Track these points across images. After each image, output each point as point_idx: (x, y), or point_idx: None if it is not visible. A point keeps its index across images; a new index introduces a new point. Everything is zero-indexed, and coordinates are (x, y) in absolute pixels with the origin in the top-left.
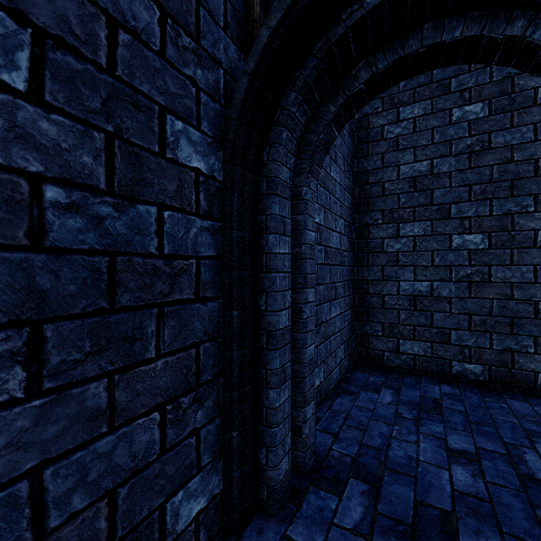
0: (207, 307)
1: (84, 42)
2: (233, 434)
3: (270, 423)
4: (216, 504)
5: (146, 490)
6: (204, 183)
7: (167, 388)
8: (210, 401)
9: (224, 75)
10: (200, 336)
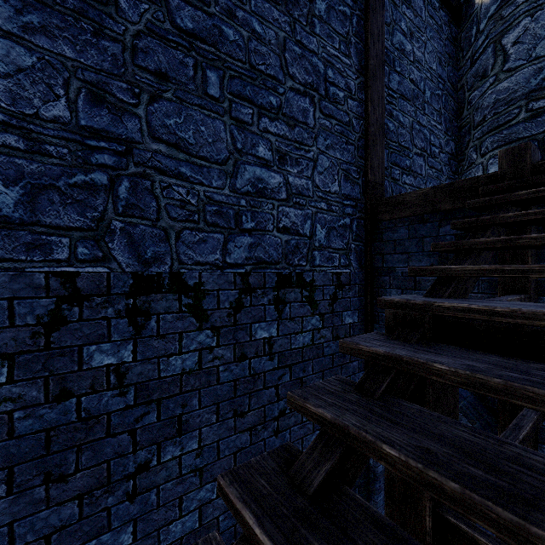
0: None
1: None
2: None
3: (374, 507)
4: None
5: None
6: None
7: None
8: None
9: None
10: None
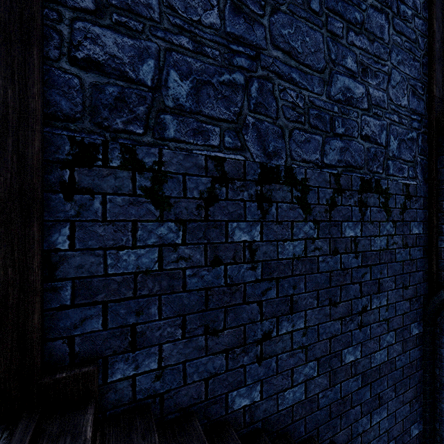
0: (418, 373)
1: (399, 325)
2: (426, 414)
3: (441, 415)
4: (420, 434)
5: (407, 422)
6: (417, 336)
7: (410, 397)
8: (419, 401)
9: (422, 297)
10: (417, 382)
